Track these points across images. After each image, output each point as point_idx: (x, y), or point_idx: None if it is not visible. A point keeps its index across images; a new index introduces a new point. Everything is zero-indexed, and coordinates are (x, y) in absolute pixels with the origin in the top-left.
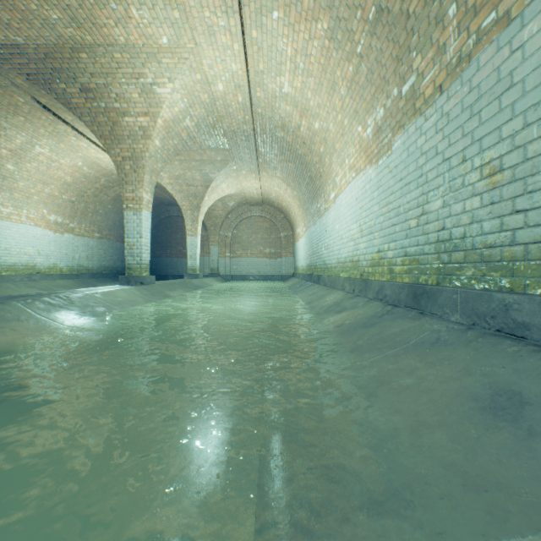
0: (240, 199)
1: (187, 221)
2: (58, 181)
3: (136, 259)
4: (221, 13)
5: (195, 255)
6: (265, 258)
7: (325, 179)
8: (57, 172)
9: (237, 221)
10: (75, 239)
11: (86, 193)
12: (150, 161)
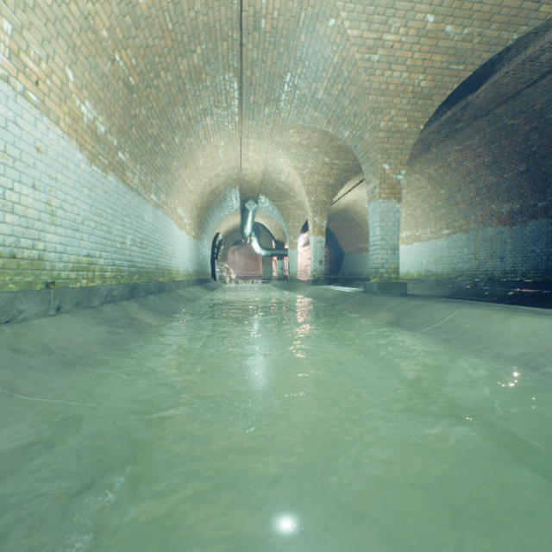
0: None
1: None
2: None
3: None
4: None
5: None
6: None
7: None
8: None
9: None
10: None
11: None
12: None
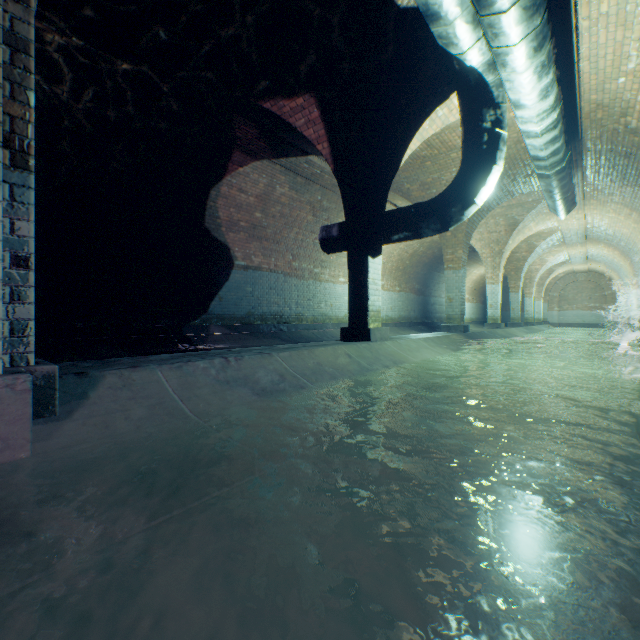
0: (567, 272)
1: (534, 292)
2: (471, 280)
3: (529, 316)
4: (579, 247)
5: (539, 311)
6: (588, 311)
7: (628, 280)
8: (472, 277)
9: (562, 285)
10: (470, 305)
11: (476, 282)
12: (536, 278)
